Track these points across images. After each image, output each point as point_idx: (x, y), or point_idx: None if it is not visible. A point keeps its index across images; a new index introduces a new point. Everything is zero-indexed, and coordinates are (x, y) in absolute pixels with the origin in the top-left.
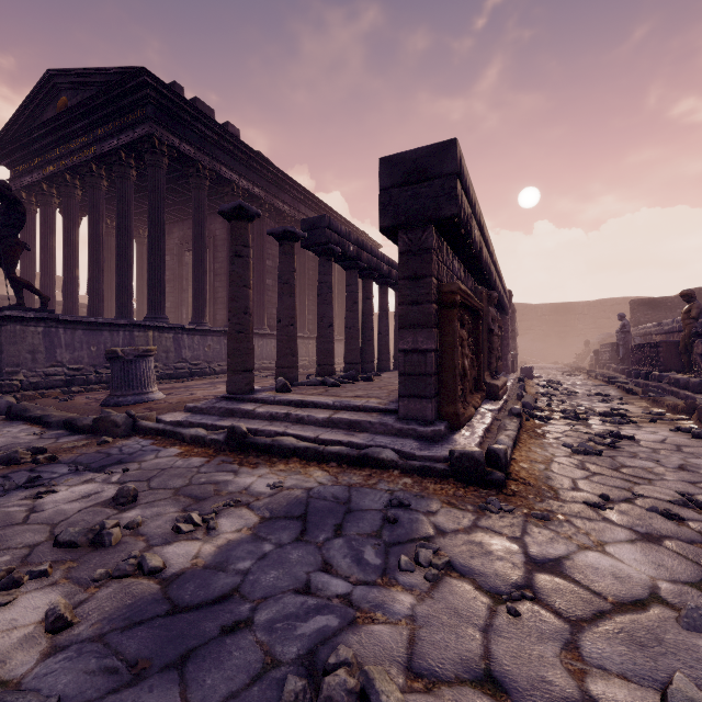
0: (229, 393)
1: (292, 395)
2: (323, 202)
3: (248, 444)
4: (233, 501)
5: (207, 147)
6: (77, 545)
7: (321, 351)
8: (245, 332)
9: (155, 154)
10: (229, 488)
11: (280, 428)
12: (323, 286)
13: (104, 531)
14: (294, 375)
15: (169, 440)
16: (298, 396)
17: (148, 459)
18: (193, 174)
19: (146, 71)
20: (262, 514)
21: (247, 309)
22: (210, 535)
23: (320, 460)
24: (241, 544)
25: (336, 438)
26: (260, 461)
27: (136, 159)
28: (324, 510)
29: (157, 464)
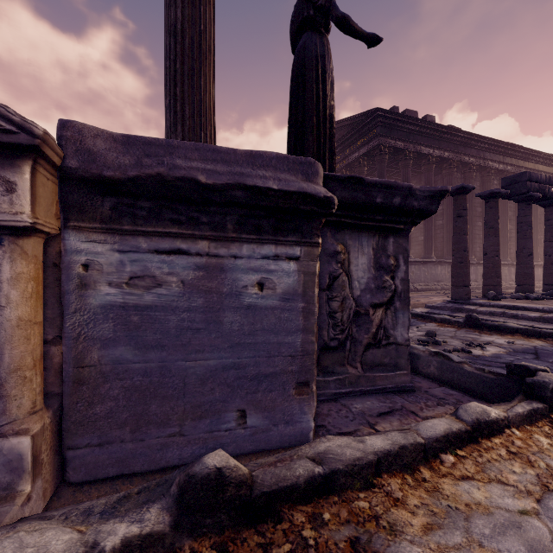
0: (453, 299)
1: (503, 302)
2: (509, 143)
3: (481, 324)
4: (487, 343)
5: (411, 137)
6: (428, 342)
7: (521, 274)
8: (464, 263)
9: (381, 155)
10: (480, 340)
11: (499, 319)
12: (522, 225)
13: (437, 340)
14: (498, 291)
15: (426, 320)
16: (509, 303)
17: (422, 325)
18: (402, 159)
19: (378, 109)
20: (507, 350)
21: (465, 248)
22: (483, 350)
23: (538, 336)
24: (503, 354)
25: (548, 327)
26: (492, 333)
27: (367, 160)
28: (548, 353)
29: (429, 328)
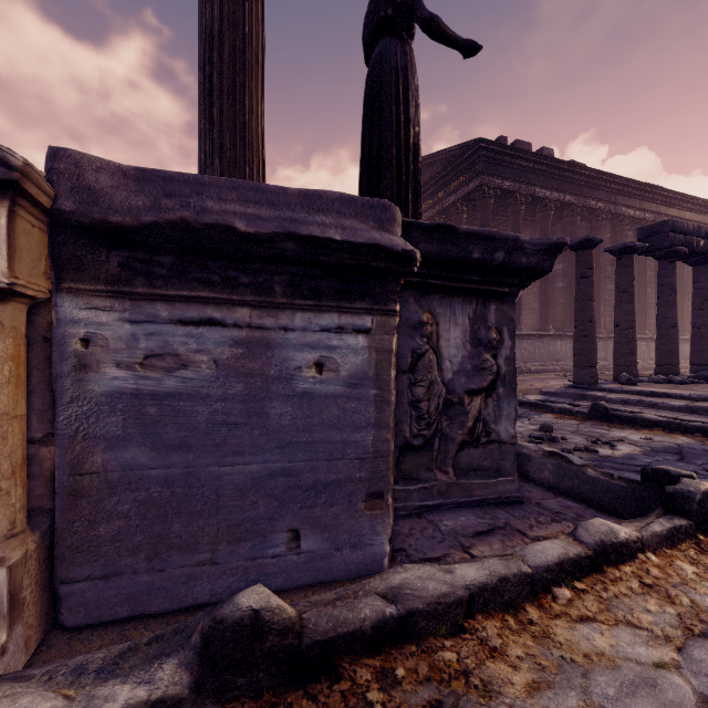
0: (576, 383)
1: (639, 387)
2: (647, 184)
3: (610, 416)
4: (619, 440)
5: (523, 176)
6: (542, 439)
7: (662, 351)
8: (589, 337)
9: (484, 198)
10: (609, 436)
11: (634, 409)
12: (663, 289)
13: (554, 436)
14: (633, 373)
15: (541, 410)
16: (646, 388)
17: (535, 417)
18: (511, 204)
19: (481, 140)
20: (644, 449)
21: (591, 318)
22: (613, 449)
23: (683, 431)
24: (638, 455)
25: (696, 419)
26: (624, 427)
27: (466, 205)
28: (696, 453)
29: (545, 420)
